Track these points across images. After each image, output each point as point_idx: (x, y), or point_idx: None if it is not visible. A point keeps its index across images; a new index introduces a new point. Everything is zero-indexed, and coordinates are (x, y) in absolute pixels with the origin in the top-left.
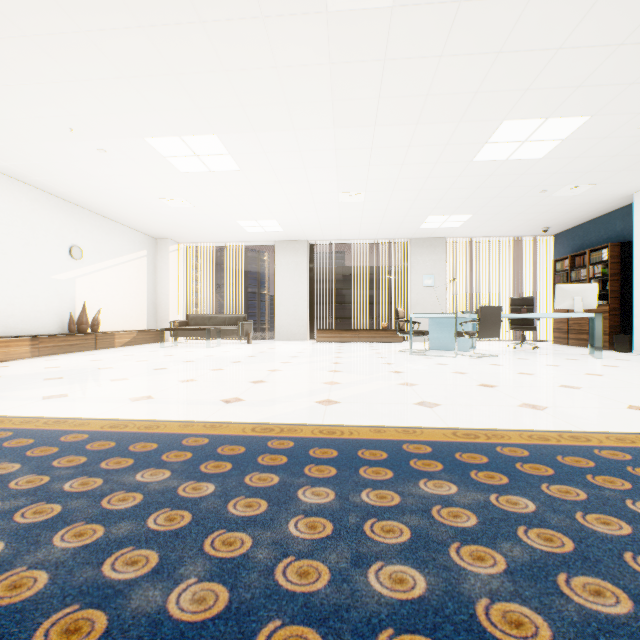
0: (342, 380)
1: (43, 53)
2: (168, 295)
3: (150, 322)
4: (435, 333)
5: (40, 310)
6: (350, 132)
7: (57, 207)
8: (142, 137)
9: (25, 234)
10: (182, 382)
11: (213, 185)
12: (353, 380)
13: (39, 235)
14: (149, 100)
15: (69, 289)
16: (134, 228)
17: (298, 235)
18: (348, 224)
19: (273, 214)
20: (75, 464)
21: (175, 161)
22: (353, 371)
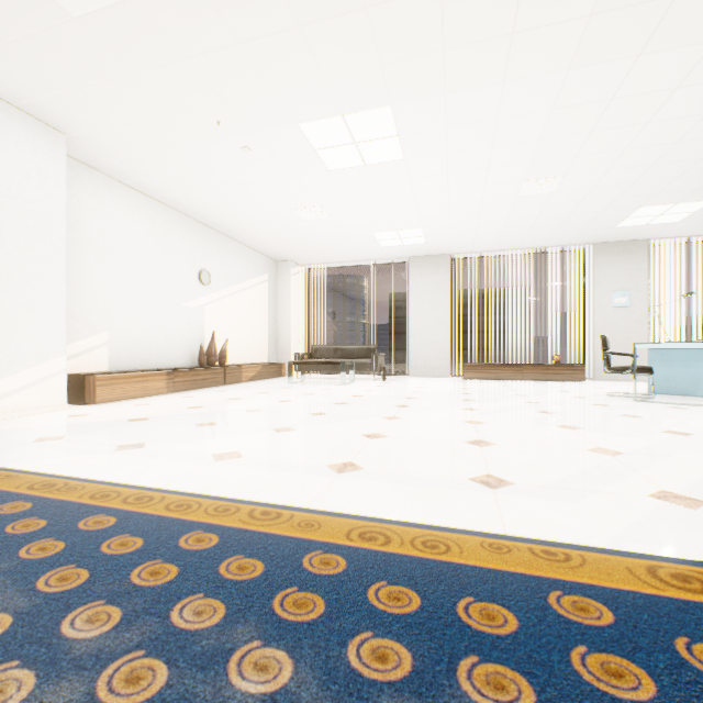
0: (613, 446)
1: (206, 4)
2: (289, 324)
3: (271, 354)
4: (659, 370)
5: (173, 341)
6: (590, 74)
7: (188, 228)
8: (296, 123)
9: (159, 258)
10: (370, 438)
11: (361, 185)
12: (633, 447)
13: (172, 259)
14: (319, 61)
15: (198, 318)
16: (257, 250)
17: (441, 247)
18: (514, 228)
19: (421, 220)
20: (401, 675)
21: (326, 155)
22: (600, 428)
